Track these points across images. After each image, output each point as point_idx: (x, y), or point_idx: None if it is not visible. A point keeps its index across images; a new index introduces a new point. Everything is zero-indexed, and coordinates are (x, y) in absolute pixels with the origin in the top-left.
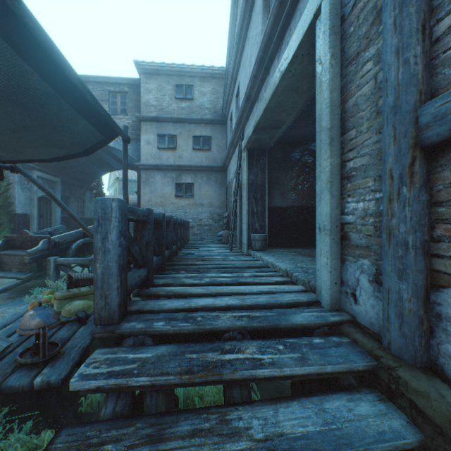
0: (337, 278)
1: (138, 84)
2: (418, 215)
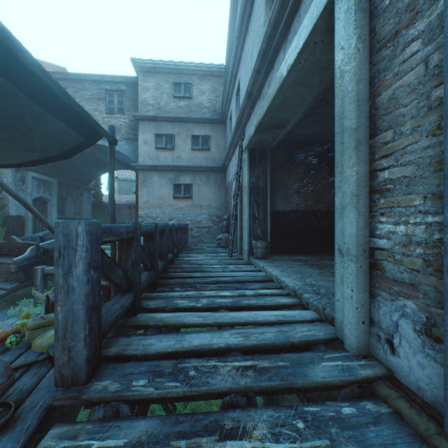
0: (364, 316)
1: (135, 83)
2: None
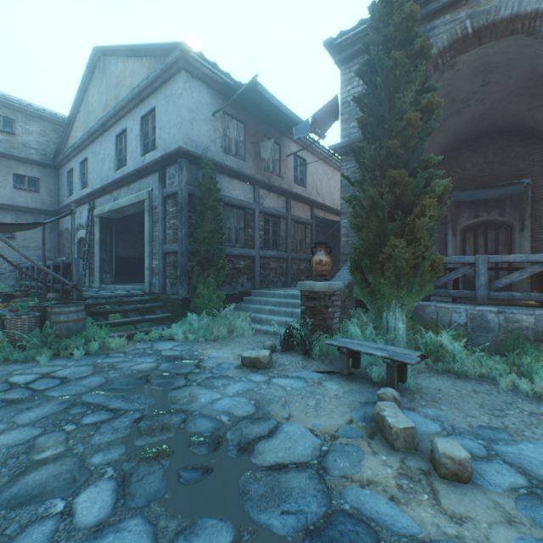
0: (151, 283)
1: None
2: (164, 265)
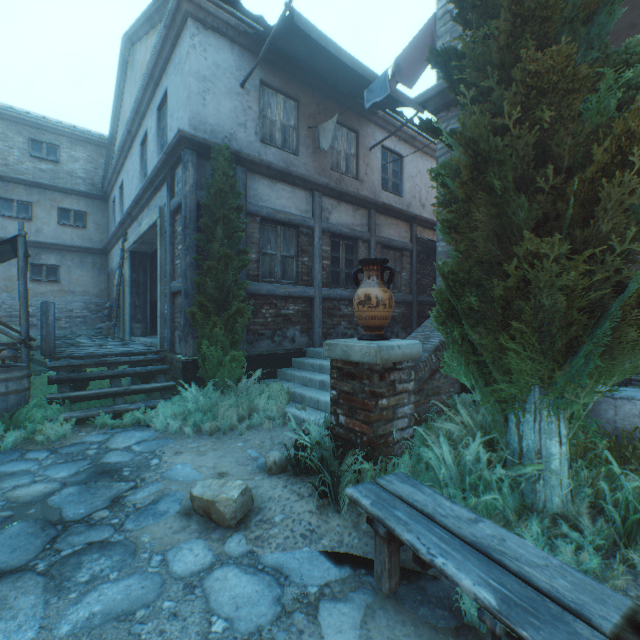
0: (164, 336)
1: None
2: (172, 311)
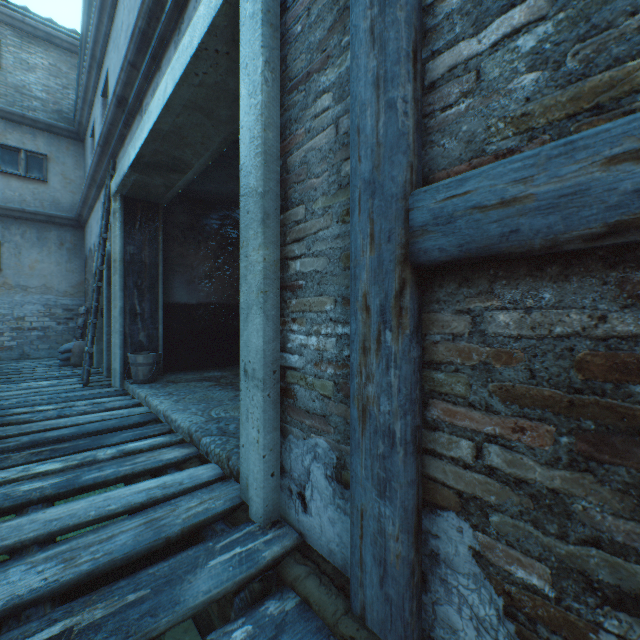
0: (275, 465)
1: None
2: (409, 384)
